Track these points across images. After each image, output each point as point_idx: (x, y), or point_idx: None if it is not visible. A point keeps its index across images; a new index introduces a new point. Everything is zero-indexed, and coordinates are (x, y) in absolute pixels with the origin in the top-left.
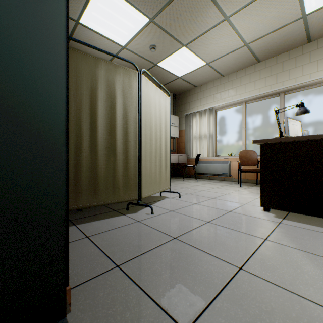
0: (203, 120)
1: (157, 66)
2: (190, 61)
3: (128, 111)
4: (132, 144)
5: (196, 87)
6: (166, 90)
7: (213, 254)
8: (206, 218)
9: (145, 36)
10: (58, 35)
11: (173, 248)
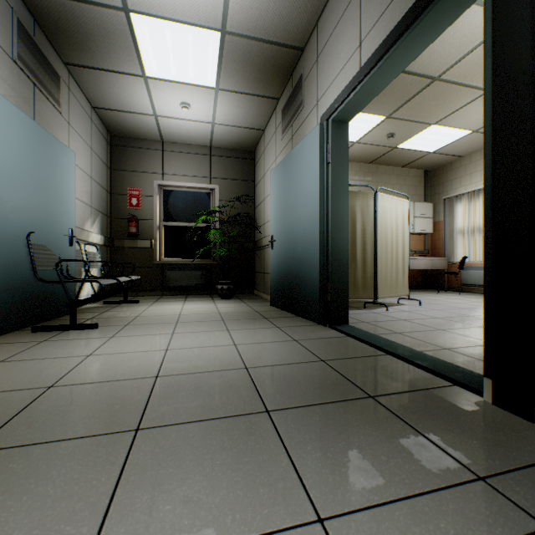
0: (473, 206)
1: (397, 149)
2: (445, 134)
3: (366, 226)
4: (369, 252)
5: (462, 157)
6: (403, 194)
7: (427, 325)
8: (438, 316)
9: (380, 129)
10: (346, 221)
11: (399, 322)
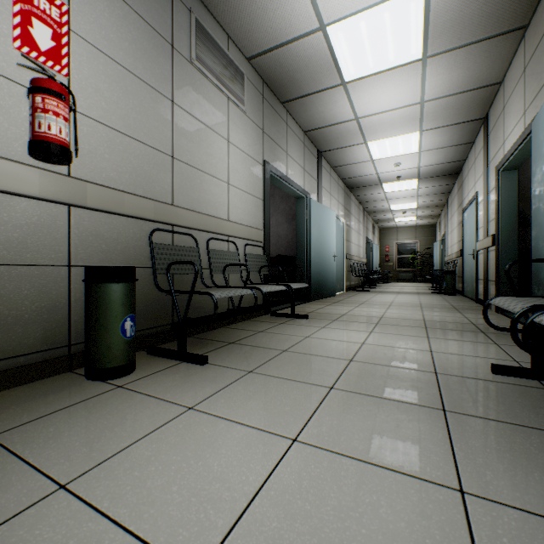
0: None
1: None
2: None
3: None
4: None
5: None
6: None
7: None
8: None
9: None
10: None
11: None
